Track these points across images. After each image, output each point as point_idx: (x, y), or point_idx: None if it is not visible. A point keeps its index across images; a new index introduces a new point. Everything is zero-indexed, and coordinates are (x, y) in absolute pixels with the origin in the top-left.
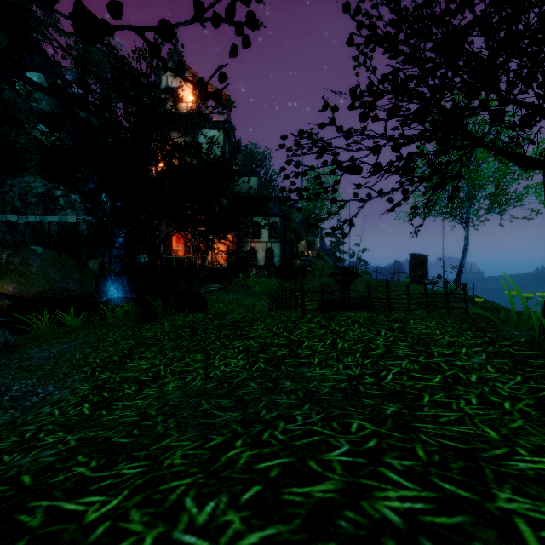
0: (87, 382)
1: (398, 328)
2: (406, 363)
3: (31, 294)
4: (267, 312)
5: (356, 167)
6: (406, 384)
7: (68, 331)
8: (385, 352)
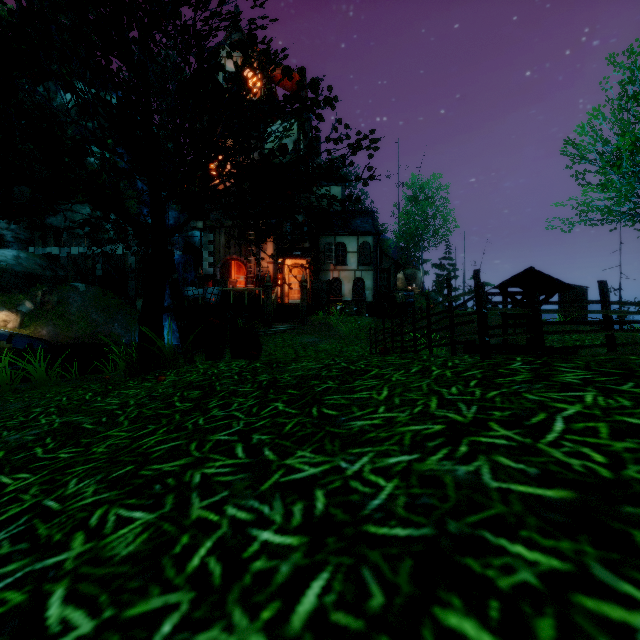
0: None
1: None
2: None
3: (68, 338)
4: (379, 356)
5: None
6: None
7: (30, 388)
8: None
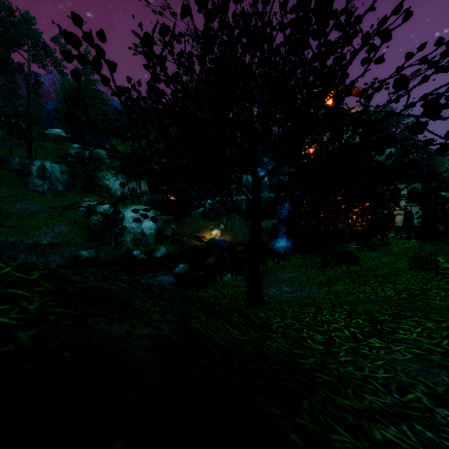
0: (321, 289)
1: None
2: None
3: (236, 241)
4: (407, 270)
5: None
6: None
7: (282, 267)
8: None
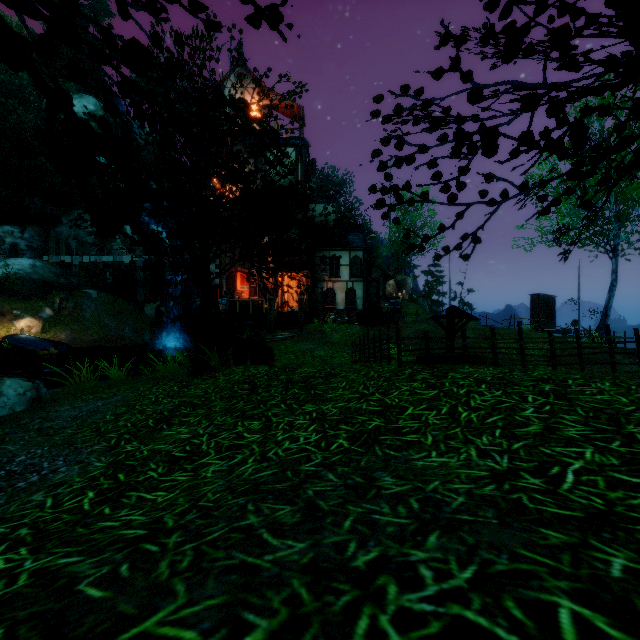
0: (106, 456)
1: (552, 391)
2: (591, 452)
3: (84, 342)
4: (350, 365)
5: (497, 131)
6: (609, 496)
7: (110, 385)
8: (544, 430)
